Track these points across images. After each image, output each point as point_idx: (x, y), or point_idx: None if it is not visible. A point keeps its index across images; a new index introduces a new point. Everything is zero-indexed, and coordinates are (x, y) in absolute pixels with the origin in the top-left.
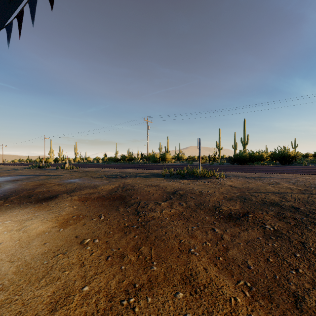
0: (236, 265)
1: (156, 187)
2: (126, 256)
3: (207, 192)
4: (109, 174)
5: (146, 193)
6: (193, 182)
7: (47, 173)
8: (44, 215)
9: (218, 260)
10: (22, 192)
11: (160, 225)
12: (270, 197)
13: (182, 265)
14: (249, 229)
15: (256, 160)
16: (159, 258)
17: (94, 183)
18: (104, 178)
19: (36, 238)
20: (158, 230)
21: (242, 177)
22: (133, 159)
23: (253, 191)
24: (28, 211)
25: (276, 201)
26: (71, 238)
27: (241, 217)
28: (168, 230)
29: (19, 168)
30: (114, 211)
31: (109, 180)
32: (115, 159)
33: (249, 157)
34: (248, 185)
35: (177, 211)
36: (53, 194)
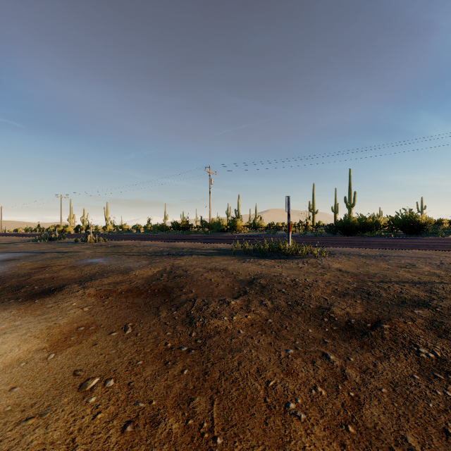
0: (386, 446)
1: (222, 272)
2: (163, 421)
3: (304, 281)
4: (151, 249)
5: (206, 282)
6: (280, 264)
7: (60, 248)
8: (30, 325)
9: (346, 432)
10: (10, 280)
11: (229, 346)
12: (410, 290)
13: (275, 448)
14: (390, 355)
15: (369, 228)
16: (227, 428)
17: (125, 266)
18: (143, 257)
19: (1, 375)
20: (226, 357)
21: (355, 256)
22: (188, 228)
23: (378, 279)
24: (5, 316)
25: (423, 299)
26: (65, 376)
27: (370, 331)
28: (243, 357)
29: (21, 240)
30: (151, 316)
31: (150, 261)
32: (163, 228)
33: (359, 225)
34: (367, 270)
35: (259, 317)
36: (57, 284)
